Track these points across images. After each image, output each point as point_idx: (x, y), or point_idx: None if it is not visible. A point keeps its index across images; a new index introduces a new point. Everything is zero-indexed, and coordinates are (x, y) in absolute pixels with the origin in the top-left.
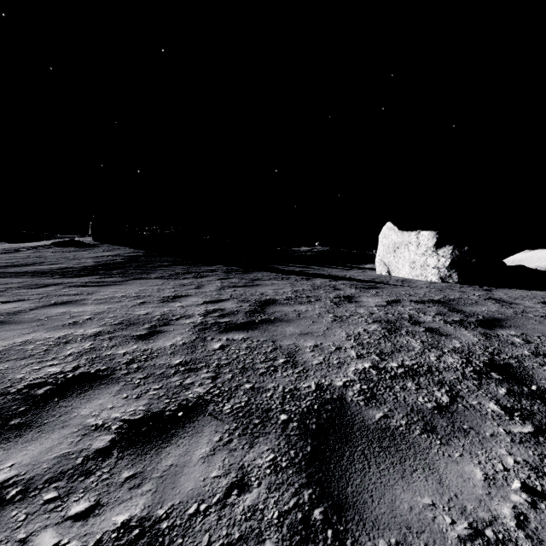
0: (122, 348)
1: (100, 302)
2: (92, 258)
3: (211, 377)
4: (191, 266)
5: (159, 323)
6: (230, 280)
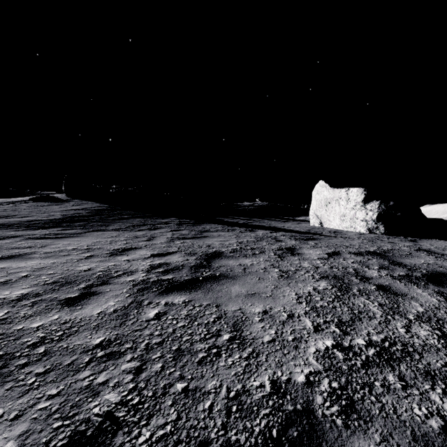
0: (39, 319)
1: (47, 256)
2: (61, 212)
3: (133, 369)
4: (148, 219)
5: (96, 282)
6: (181, 231)
